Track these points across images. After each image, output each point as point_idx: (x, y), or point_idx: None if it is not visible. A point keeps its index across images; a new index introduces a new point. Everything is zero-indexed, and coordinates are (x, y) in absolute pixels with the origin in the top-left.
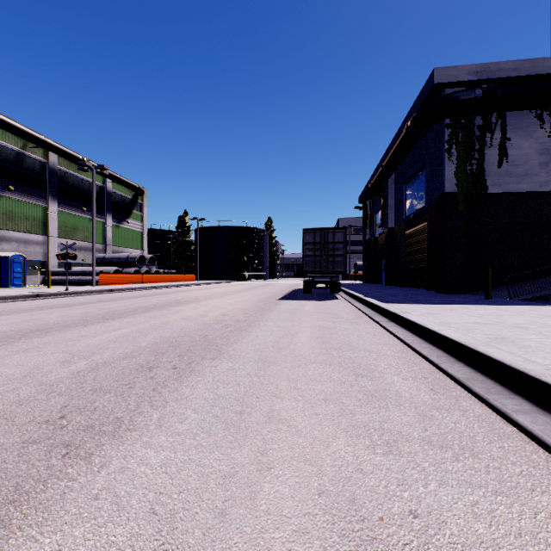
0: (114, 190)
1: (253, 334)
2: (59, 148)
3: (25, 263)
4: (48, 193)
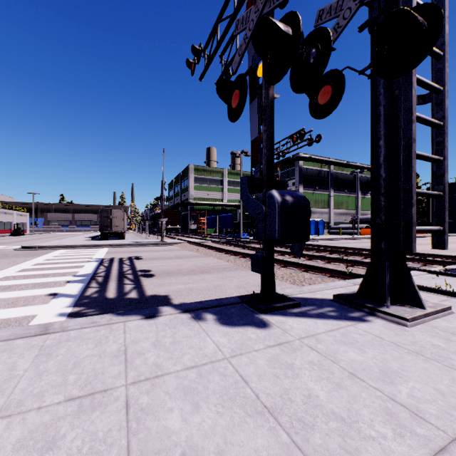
0: (361, 175)
1: (453, 252)
2: (335, 162)
3: (323, 224)
4: (330, 186)
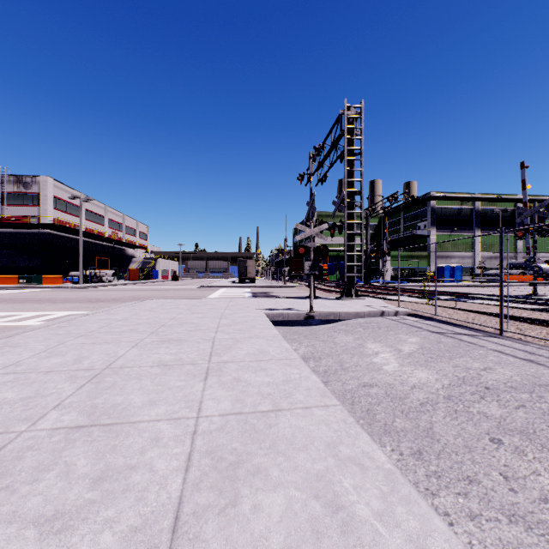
0: None
1: None
2: (480, 198)
3: (461, 270)
4: (474, 226)
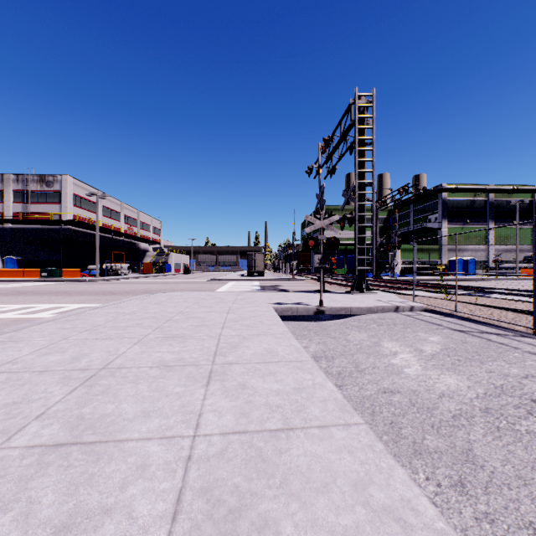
0: None
1: None
2: (495, 189)
3: (475, 263)
4: (488, 218)
